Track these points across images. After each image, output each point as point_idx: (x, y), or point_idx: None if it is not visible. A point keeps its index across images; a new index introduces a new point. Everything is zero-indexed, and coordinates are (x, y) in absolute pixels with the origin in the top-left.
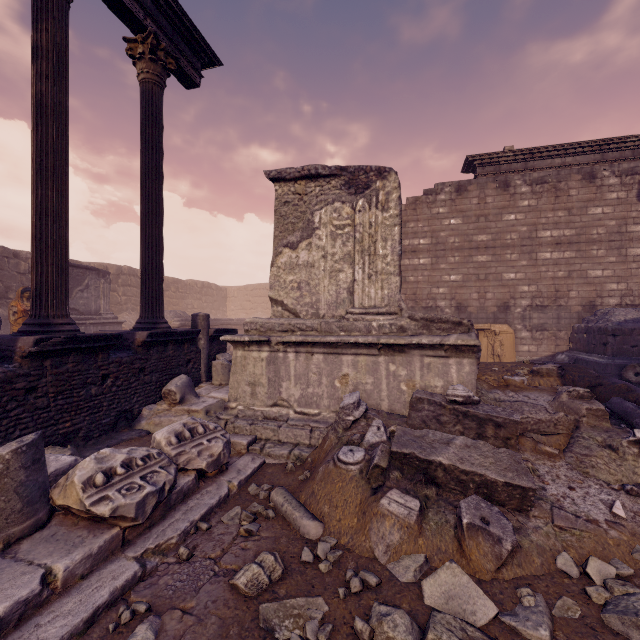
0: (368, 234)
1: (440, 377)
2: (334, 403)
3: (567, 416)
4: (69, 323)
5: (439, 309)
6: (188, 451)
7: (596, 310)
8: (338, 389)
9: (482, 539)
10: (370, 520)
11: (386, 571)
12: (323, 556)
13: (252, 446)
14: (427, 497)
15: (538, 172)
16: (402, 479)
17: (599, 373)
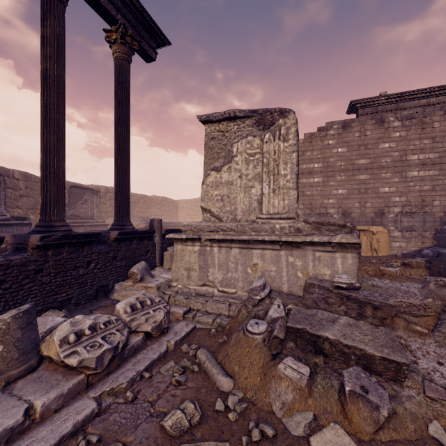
0: (273, 159)
1: (328, 267)
2: (247, 285)
3: (435, 301)
4: (65, 225)
5: (329, 215)
6: (138, 318)
7: None
8: (250, 274)
9: (362, 405)
10: (269, 380)
11: (281, 424)
12: (232, 407)
13: (187, 315)
14: (316, 364)
15: (407, 110)
16: (296, 349)
17: None
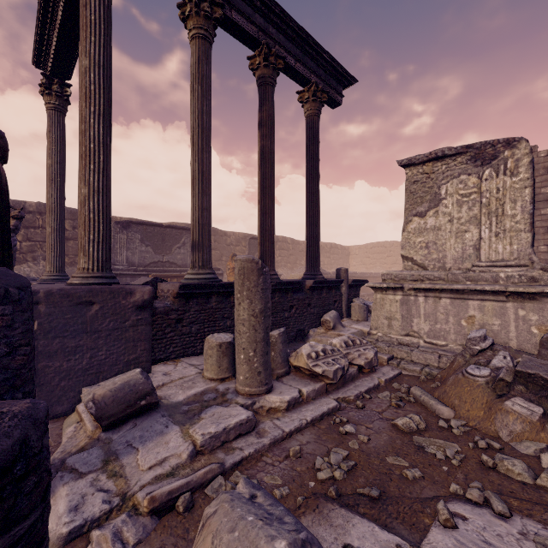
0: (495, 198)
1: None
2: (460, 338)
3: None
4: (275, 274)
5: None
6: (352, 353)
7: None
8: (464, 327)
9: None
10: (495, 413)
11: (508, 445)
12: (455, 427)
13: (390, 361)
14: None
15: None
16: (526, 392)
17: None
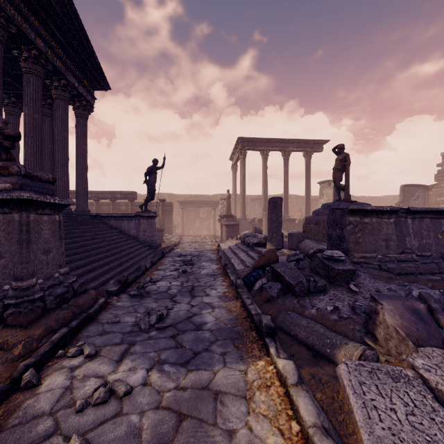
0: (329, 195)
1: None
2: None
3: None
4: (288, 216)
5: None
6: None
7: None
8: None
9: None
10: None
11: None
12: None
13: None
14: None
15: None
16: None
17: None
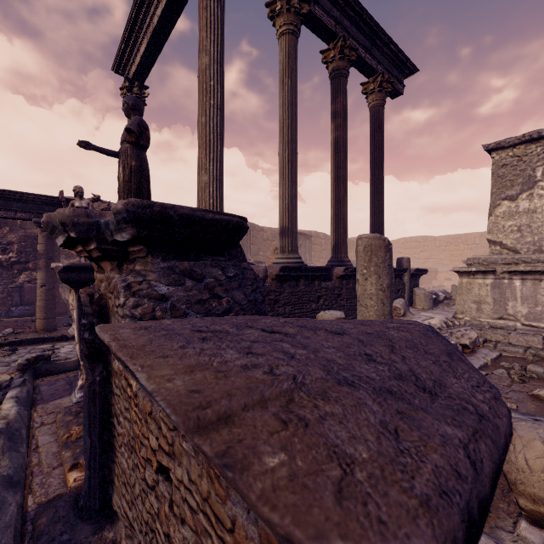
0: None
1: None
2: None
3: None
4: (349, 261)
5: None
6: (454, 333)
7: None
8: None
9: None
10: None
11: None
12: None
13: (485, 343)
14: None
15: None
16: None
17: None
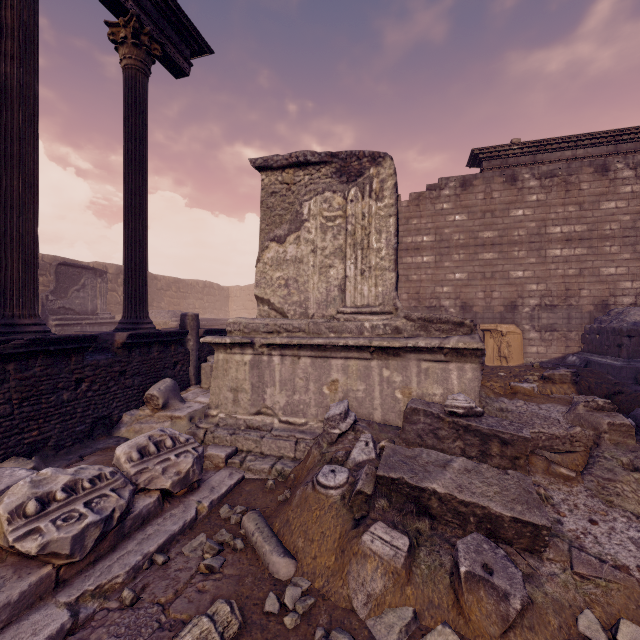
0: (361, 226)
1: (439, 384)
2: (322, 412)
3: (585, 431)
4: (37, 323)
5: (443, 309)
6: (151, 468)
7: (609, 310)
8: (327, 396)
9: (484, 593)
10: (349, 561)
11: (365, 630)
12: (291, 605)
13: (231, 459)
14: (419, 531)
15: (547, 165)
16: (389, 509)
17: (613, 376)
